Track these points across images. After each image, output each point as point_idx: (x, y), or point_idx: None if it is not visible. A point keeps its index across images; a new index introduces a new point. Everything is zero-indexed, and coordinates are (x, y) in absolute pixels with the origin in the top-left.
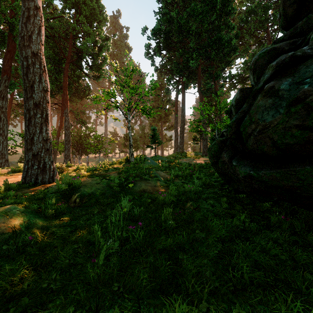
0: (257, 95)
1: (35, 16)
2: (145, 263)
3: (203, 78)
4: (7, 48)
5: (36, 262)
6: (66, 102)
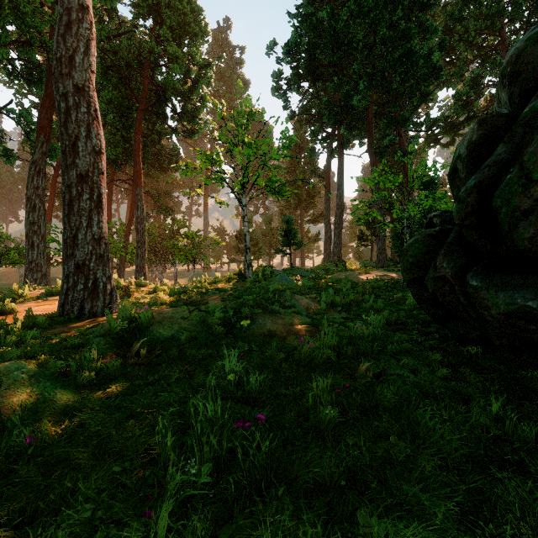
0: (537, 121)
1: (80, 23)
2: (273, 533)
3: (376, 128)
4: (45, 90)
5: (23, 508)
6: (139, 177)
